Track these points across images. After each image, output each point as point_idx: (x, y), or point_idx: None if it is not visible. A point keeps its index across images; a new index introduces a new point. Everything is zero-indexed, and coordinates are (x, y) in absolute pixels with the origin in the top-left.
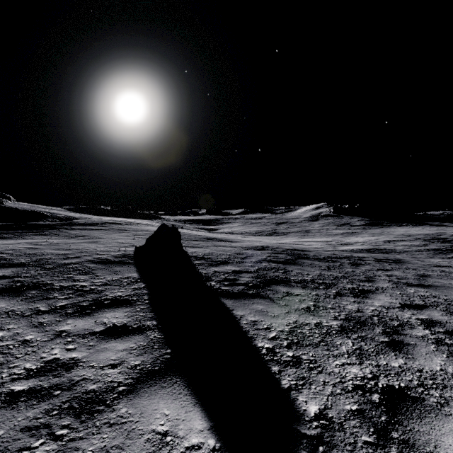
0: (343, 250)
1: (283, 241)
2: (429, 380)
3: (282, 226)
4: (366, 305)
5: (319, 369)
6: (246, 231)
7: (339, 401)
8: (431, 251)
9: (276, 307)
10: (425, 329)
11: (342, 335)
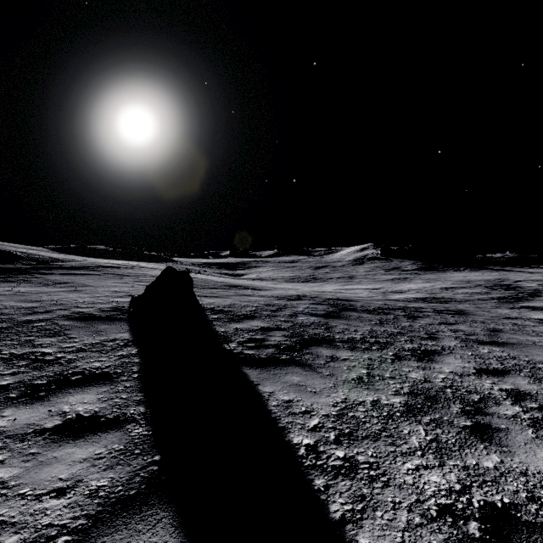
0: (395, 300)
1: (323, 288)
2: (541, 489)
3: (321, 270)
4: (433, 372)
5: (384, 480)
6: (279, 276)
7: (421, 541)
8: (496, 300)
9: (317, 378)
10: (514, 405)
11: (409, 418)
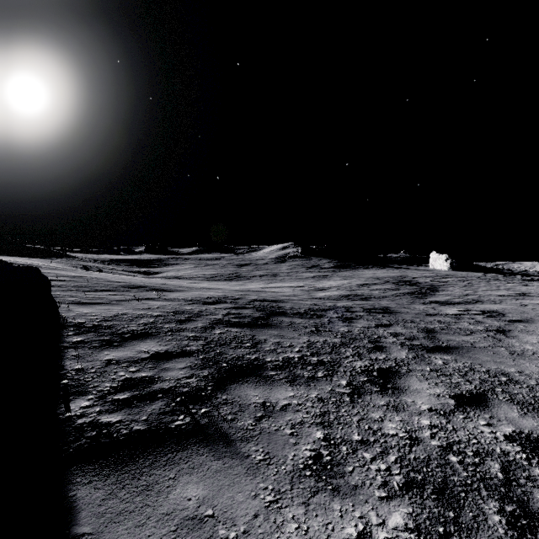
0: (321, 298)
1: (247, 287)
2: None
3: (244, 268)
4: (411, 414)
5: None
6: (199, 274)
7: None
8: (407, 295)
9: (241, 480)
10: None
11: None
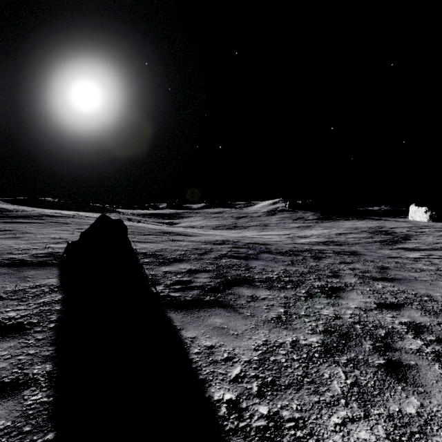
0: (301, 243)
1: (243, 234)
2: None
3: (241, 220)
4: (342, 308)
5: None
6: (207, 225)
7: None
8: (378, 243)
9: (239, 320)
10: (416, 338)
11: (327, 359)
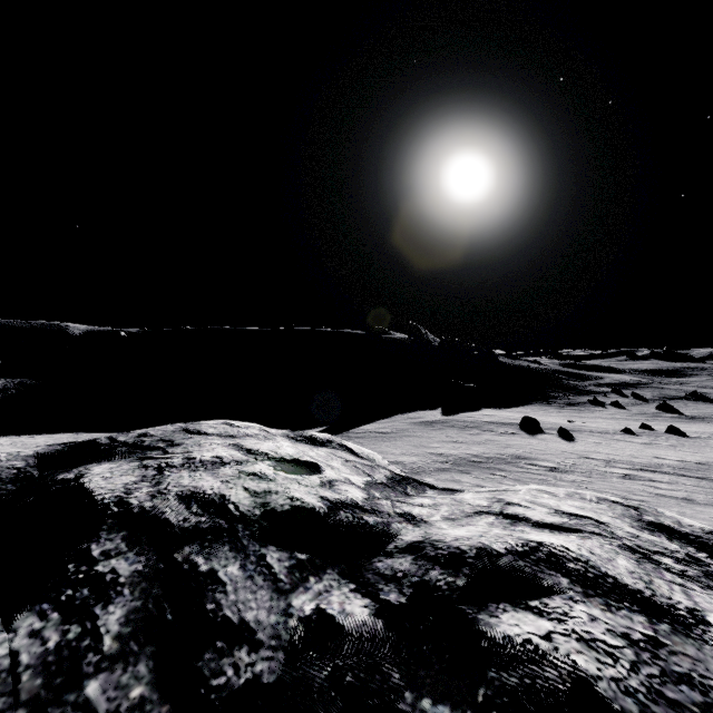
0: None
1: None
2: None
3: None
4: None
5: None
6: None
7: None
8: None
9: None
10: None
11: None
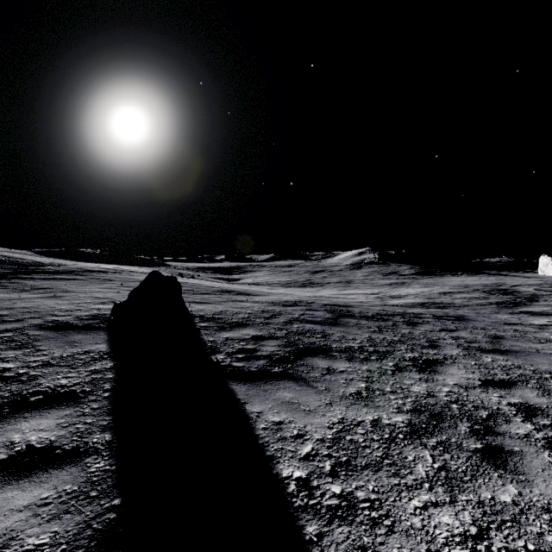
0: (393, 305)
1: (320, 293)
2: None
3: (318, 275)
4: (437, 384)
5: (388, 523)
6: (275, 281)
7: None
8: (494, 305)
9: (312, 394)
10: (526, 422)
11: (413, 441)
